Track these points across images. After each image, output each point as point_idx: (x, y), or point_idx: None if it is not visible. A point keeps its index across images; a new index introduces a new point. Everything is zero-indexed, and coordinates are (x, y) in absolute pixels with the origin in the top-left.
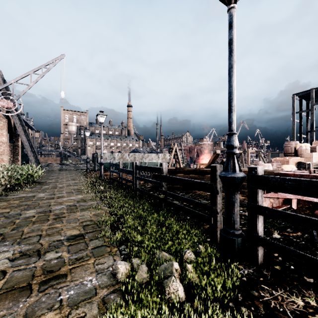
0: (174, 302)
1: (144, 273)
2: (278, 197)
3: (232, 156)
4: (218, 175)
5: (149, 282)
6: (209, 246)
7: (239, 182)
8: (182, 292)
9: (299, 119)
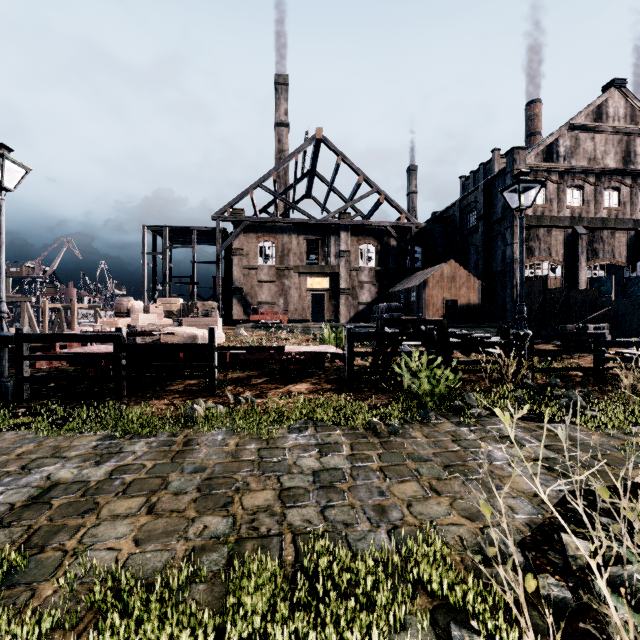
0: None
1: None
2: (54, 352)
3: (1, 320)
4: None
5: None
6: None
7: (7, 339)
8: None
9: (153, 263)
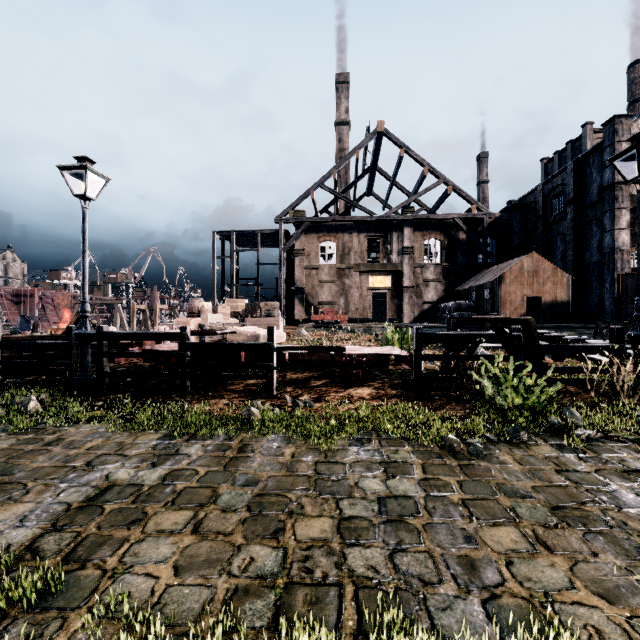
0: (35, 412)
1: (1, 411)
2: (130, 350)
3: (85, 319)
4: (73, 333)
5: (7, 414)
6: (65, 394)
7: (90, 337)
8: (41, 407)
9: (222, 266)
